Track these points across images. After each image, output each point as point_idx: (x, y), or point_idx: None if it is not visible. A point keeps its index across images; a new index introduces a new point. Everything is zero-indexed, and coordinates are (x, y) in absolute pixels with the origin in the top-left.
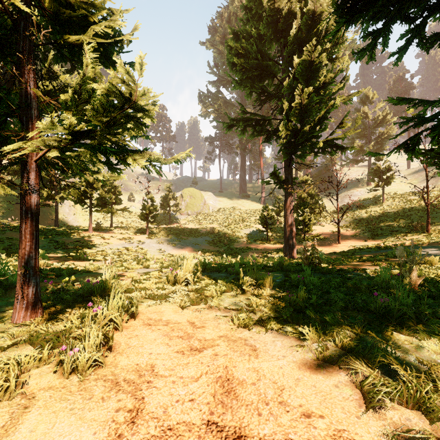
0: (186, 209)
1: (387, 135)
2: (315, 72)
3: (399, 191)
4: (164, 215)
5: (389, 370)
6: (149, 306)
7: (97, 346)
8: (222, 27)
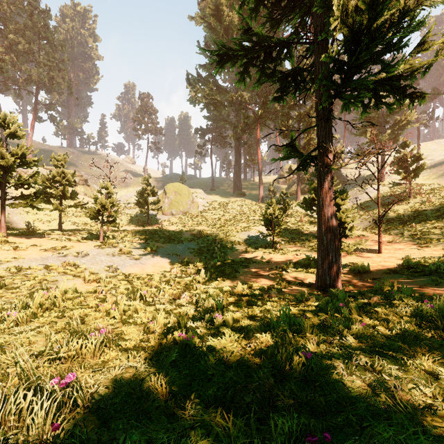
0: (170, 207)
1: (405, 123)
2: None
3: (425, 186)
4: (143, 215)
5: None
6: None
7: None
8: None
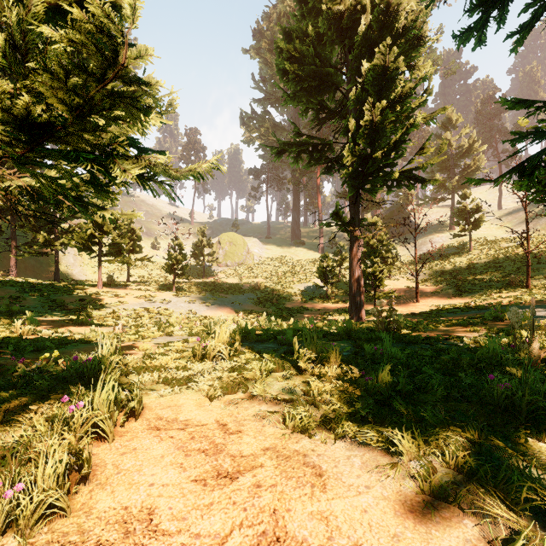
0: (225, 259)
1: (474, 168)
2: (390, 81)
3: (490, 237)
4: (197, 267)
5: (542, 513)
6: (162, 397)
7: (60, 478)
8: (270, 31)
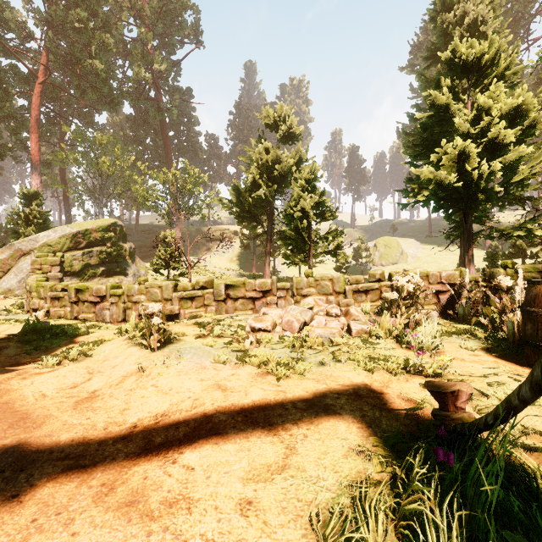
0: (380, 259)
1: None
2: None
3: None
4: (357, 266)
5: None
6: None
7: None
8: (427, 41)
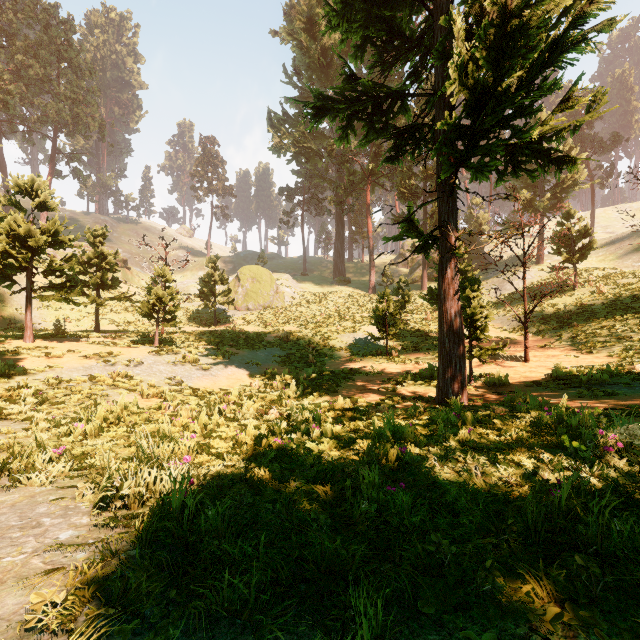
0: (245, 300)
1: (571, 183)
2: None
3: (596, 271)
4: (208, 310)
5: None
6: None
7: None
8: (306, 6)
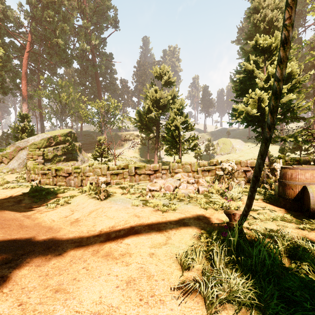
0: (220, 151)
1: None
2: None
3: None
4: (207, 155)
5: None
6: None
7: None
8: (247, 26)
